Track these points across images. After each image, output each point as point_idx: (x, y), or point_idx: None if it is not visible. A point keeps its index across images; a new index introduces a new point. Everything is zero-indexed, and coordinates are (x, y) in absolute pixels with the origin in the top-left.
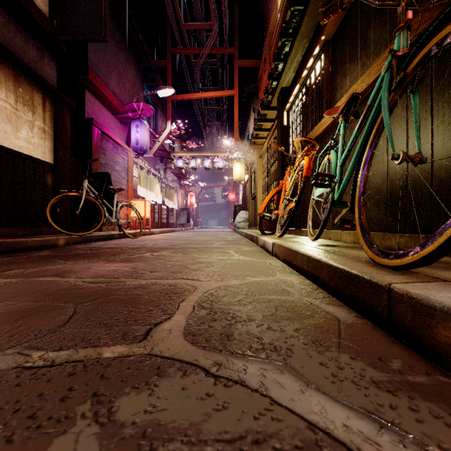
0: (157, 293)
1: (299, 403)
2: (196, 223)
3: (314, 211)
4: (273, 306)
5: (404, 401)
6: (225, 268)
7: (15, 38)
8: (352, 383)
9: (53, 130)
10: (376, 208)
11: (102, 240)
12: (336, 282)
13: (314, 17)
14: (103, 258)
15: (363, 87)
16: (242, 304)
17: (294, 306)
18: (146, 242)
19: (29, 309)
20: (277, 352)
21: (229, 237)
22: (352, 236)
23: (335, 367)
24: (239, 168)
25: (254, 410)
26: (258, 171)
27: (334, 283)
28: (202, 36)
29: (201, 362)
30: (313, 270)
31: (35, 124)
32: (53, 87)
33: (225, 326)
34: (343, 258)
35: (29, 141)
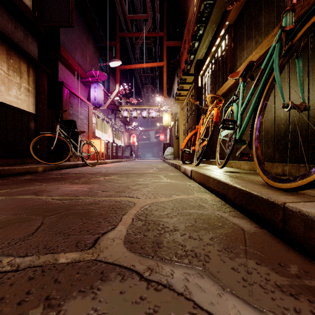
0: (106, 208)
1: (217, 307)
2: (137, 156)
3: (220, 147)
4: (193, 219)
5: (306, 304)
6: (157, 189)
7: (7, 24)
8: (260, 287)
9: (35, 89)
10: (266, 145)
11: (70, 168)
12: (240, 200)
13: (221, 9)
14: (69, 181)
15: (256, 57)
16: (169, 216)
17: (208, 218)
18: (101, 169)
19: (8, 220)
20: (198, 258)
21: (160, 165)
22: (249, 165)
23: (245, 272)
24: (167, 117)
25: (180, 314)
26: (180, 119)
27: (238, 201)
28: (141, 24)
29: (137, 267)
30: (221, 191)
31: (22, 85)
32: (35, 59)
33: (156, 235)
34: (244, 182)
35: (18, 98)
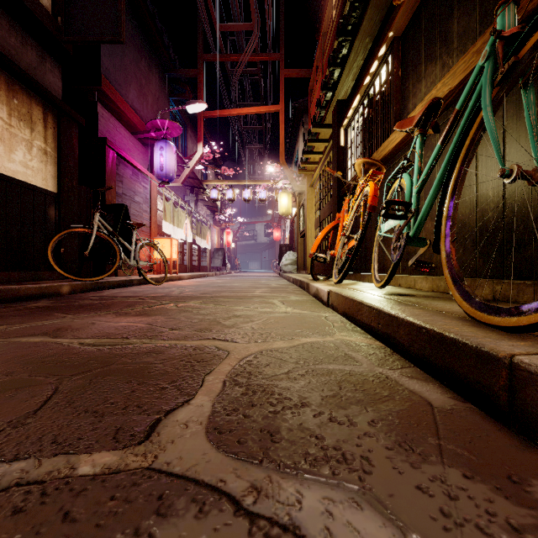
0: (176, 361)
1: None
2: (233, 266)
3: (379, 251)
4: (335, 382)
5: None
6: (269, 324)
7: (8, 37)
8: (479, 531)
9: (57, 151)
10: (461, 246)
11: (117, 287)
12: (420, 346)
13: (379, 10)
14: (113, 310)
15: (444, 92)
16: (292, 377)
17: (364, 381)
18: (172, 289)
19: None
20: (348, 465)
21: (273, 283)
22: (430, 282)
23: (443, 495)
24: (285, 199)
25: None
26: (308, 203)
27: (417, 348)
28: (241, 40)
29: (230, 485)
30: (385, 329)
31: (34, 144)
32: (56, 98)
33: (267, 415)
34: (427, 314)
35: (27, 165)
